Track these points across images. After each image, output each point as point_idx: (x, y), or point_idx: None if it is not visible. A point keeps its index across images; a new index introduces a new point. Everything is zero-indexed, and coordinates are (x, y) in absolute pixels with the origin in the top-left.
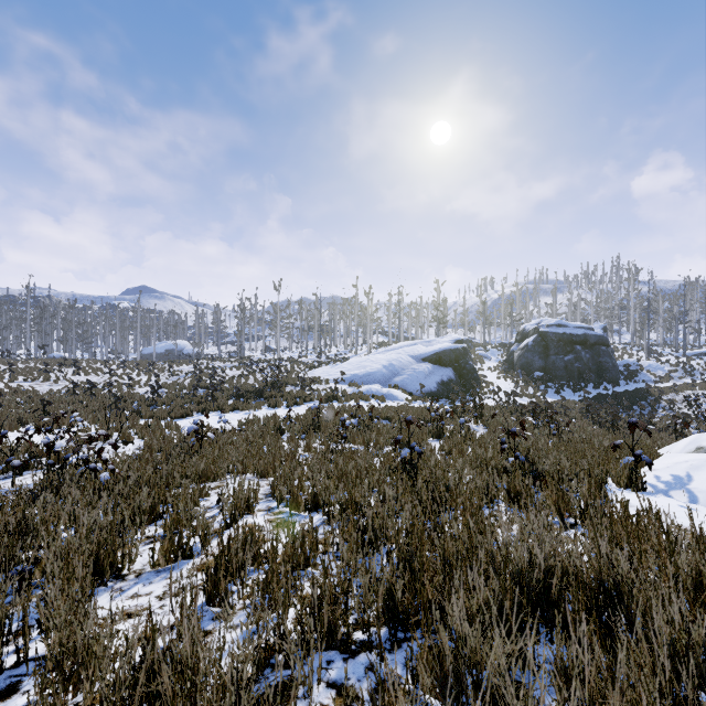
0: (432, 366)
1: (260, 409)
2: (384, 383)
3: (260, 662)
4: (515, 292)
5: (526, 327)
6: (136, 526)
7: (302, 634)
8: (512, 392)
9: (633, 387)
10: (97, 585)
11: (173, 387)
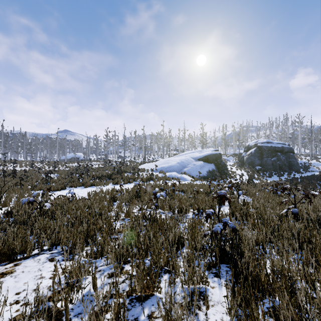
0: (204, 163)
1: (107, 185)
2: (178, 171)
3: None
4: (240, 129)
5: (250, 144)
6: None
7: None
8: (252, 175)
9: (309, 174)
10: None
11: (63, 173)
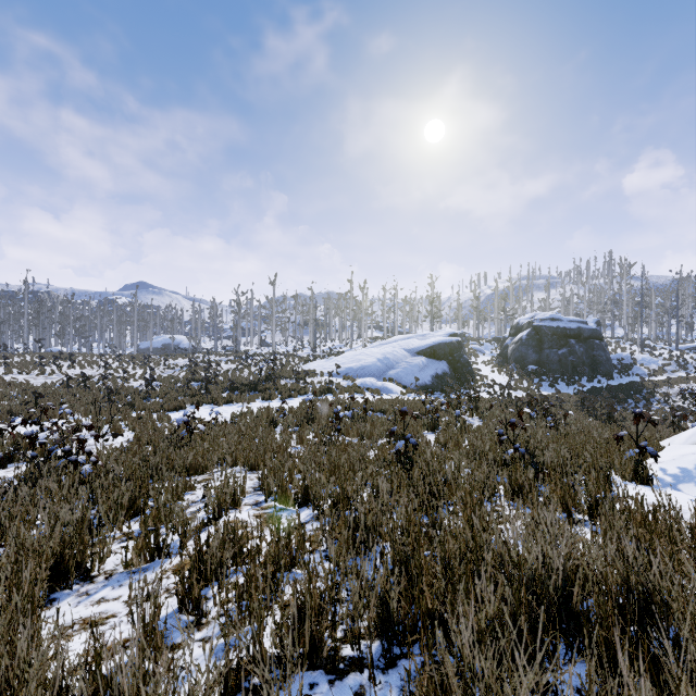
0: (427, 360)
1: (254, 402)
2: (379, 376)
3: (227, 691)
4: (509, 287)
5: (520, 321)
6: (113, 522)
7: (282, 652)
8: (507, 385)
9: (627, 381)
10: (62, 588)
11: (168, 380)
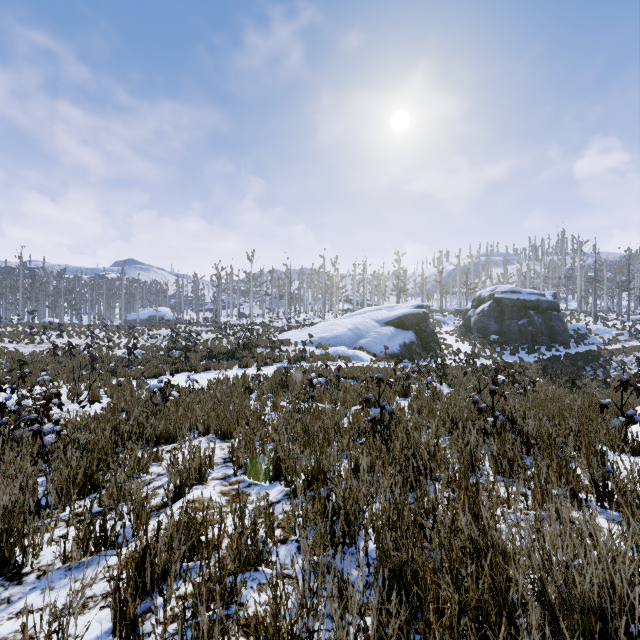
0: (395, 330)
1: (231, 369)
2: (350, 345)
3: None
4: (470, 263)
5: (482, 293)
6: (64, 501)
7: None
8: (472, 353)
9: (583, 349)
10: None
11: (150, 349)
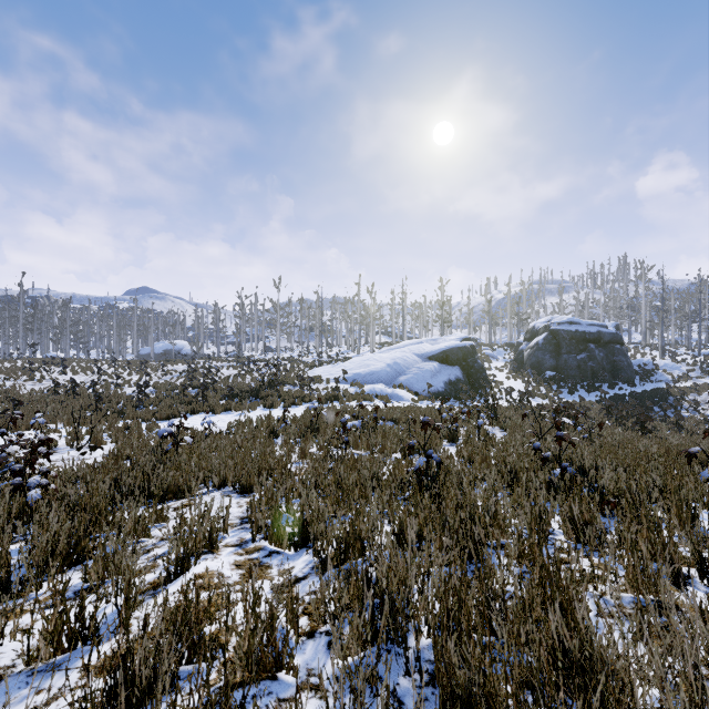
0: (439, 365)
1: (255, 410)
2: (388, 382)
3: None
4: (522, 291)
5: (536, 324)
6: (40, 576)
7: None
8: (526, 391)
9: (650, 387)
10: None
11: (164, 387)
